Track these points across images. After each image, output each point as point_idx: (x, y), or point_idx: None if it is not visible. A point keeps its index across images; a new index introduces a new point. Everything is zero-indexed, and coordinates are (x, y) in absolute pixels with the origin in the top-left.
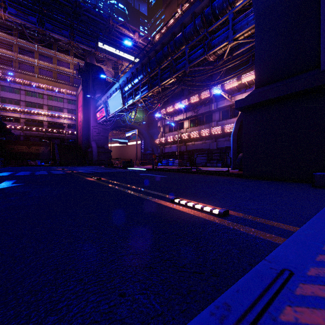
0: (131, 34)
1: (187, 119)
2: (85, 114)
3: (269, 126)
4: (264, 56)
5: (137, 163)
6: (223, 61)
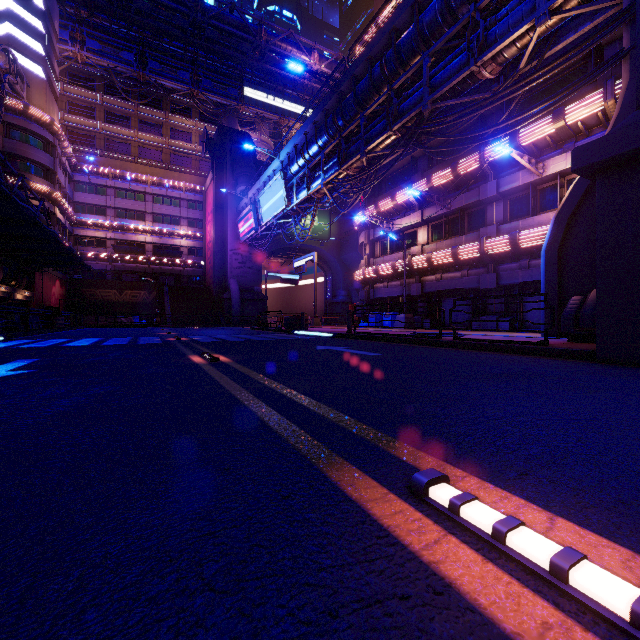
0: (305, 57)
1: (424, 223)
2: (218, 227)
3: None
4: None
5: (317, 321)
6: (518, 75)
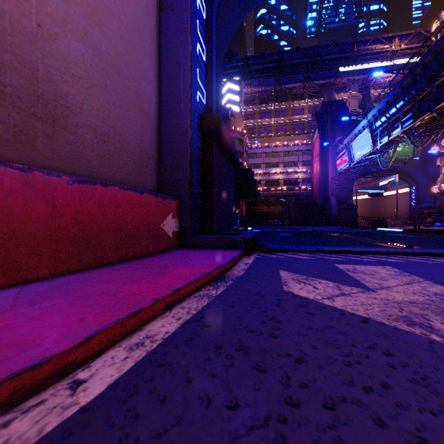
0: (387, 46)
1: None
2: (322, 164)
3: None
4: None
5: (398, 222)
6: None
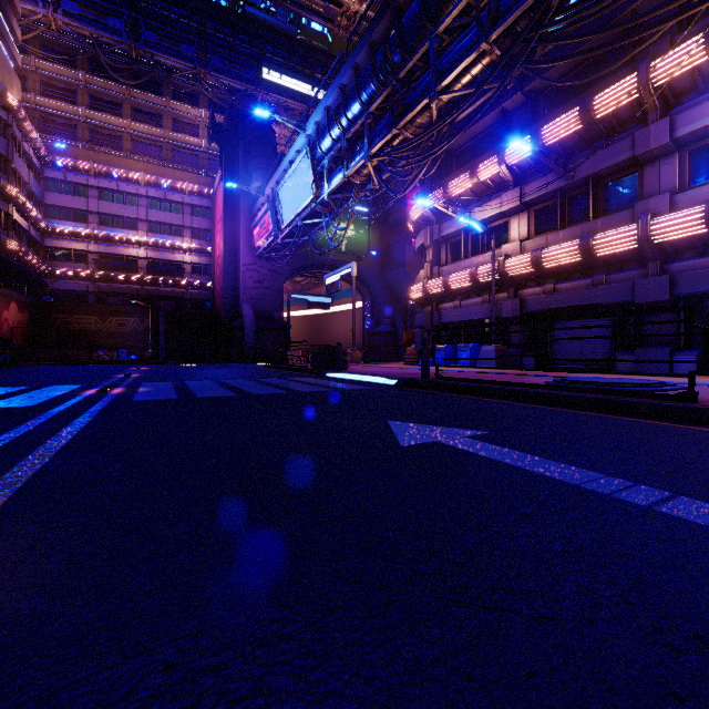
0: None
1: (523, 207)
2: (228, 236)
3: None
4: None
5: (356, 356)
6: None
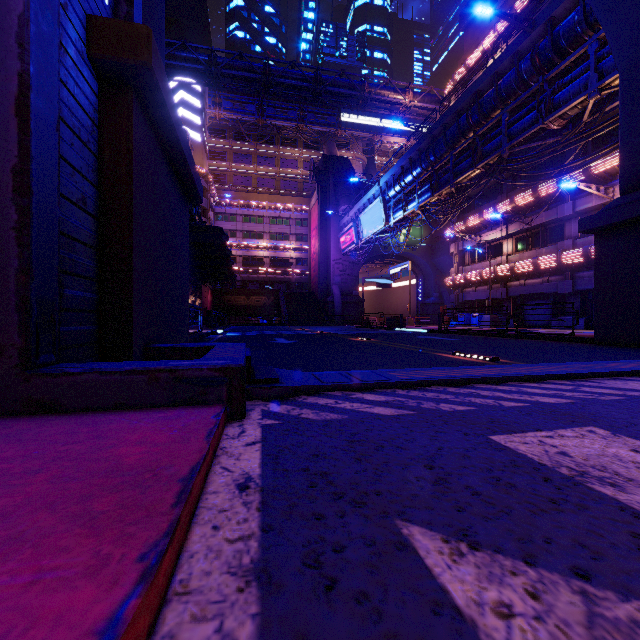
0: (400, 97)
1: (508, 236)
2: (322, 241)
3: (639, 259)
4: (636, 141)
5: (411, 321)
6: (583, 124)
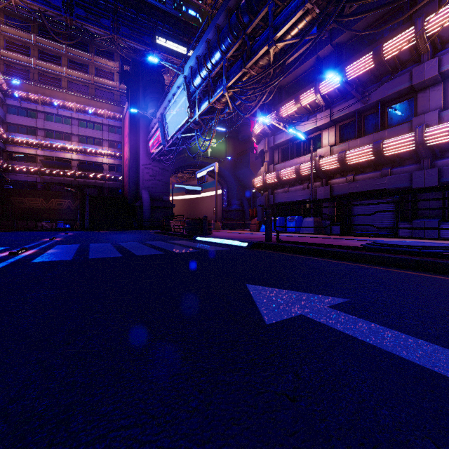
0: None
1: (331, 123)
2: (132, 145)
3: None
4: None
5: (218, 225)
6: None
